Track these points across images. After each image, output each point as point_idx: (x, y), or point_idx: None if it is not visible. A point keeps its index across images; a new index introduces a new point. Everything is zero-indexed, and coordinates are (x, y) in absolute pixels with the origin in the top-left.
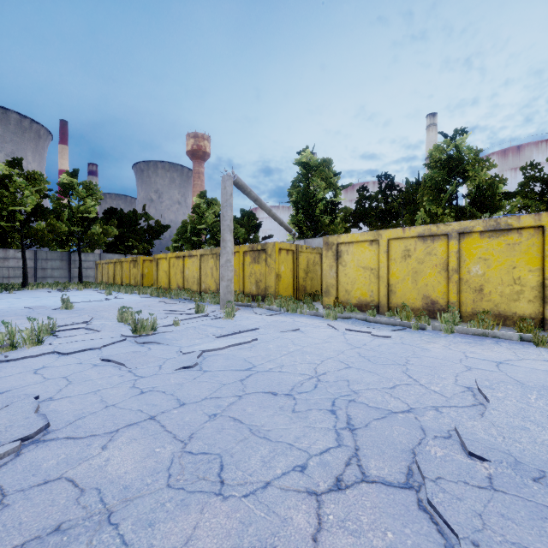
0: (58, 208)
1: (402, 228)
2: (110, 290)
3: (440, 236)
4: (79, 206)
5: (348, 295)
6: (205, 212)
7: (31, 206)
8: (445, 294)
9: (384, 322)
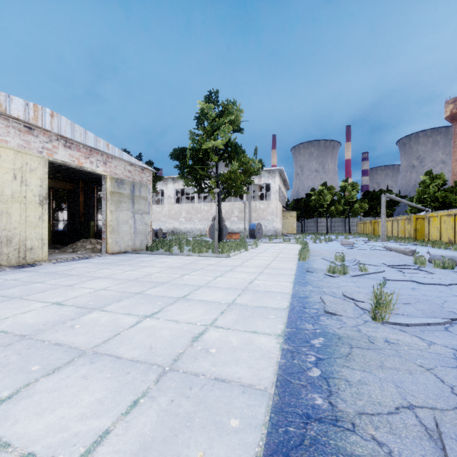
0: (339, 198)
1: (443, 212)
2: (355, 235)
3: (451, 215)
4: (348, 196)
5: (431, 238)
6: (429, 185)
7: (329, 201)
8: (452, 236)
9: (419, 244)
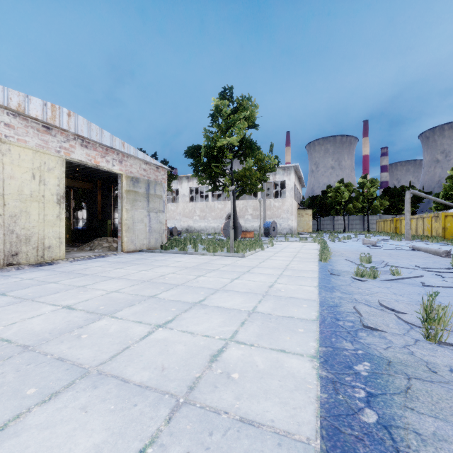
0: (357, 195)
1: None
2: (375, 234)
3: None
4: (367, 193)
5: None
6: None
7: (346, 198)
8: None
9: (449, 244)
